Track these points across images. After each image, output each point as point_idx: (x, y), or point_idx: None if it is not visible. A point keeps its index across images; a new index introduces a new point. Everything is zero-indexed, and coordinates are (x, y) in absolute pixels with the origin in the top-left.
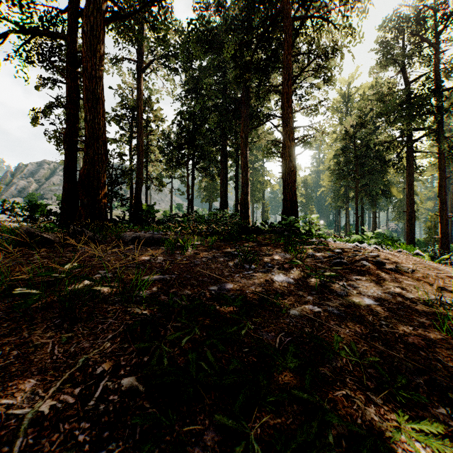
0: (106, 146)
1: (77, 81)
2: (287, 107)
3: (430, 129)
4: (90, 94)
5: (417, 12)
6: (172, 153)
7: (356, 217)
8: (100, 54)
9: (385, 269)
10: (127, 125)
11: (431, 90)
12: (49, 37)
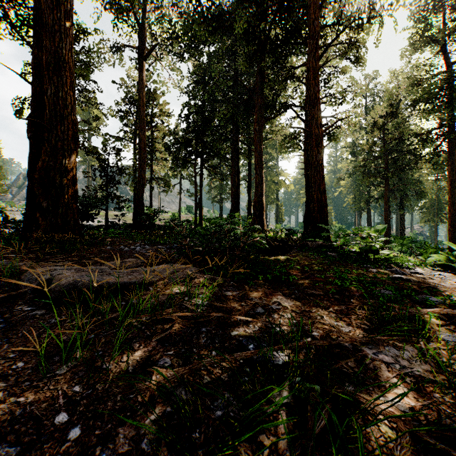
0: (76, 130)
1: None
2: (314, 85)
3: None
4: (52, 58)
5: None
6: (178, 150)
7: (385, 220)
8: (67, 5)
9: None
10: (129, 121)
11: None
12: None
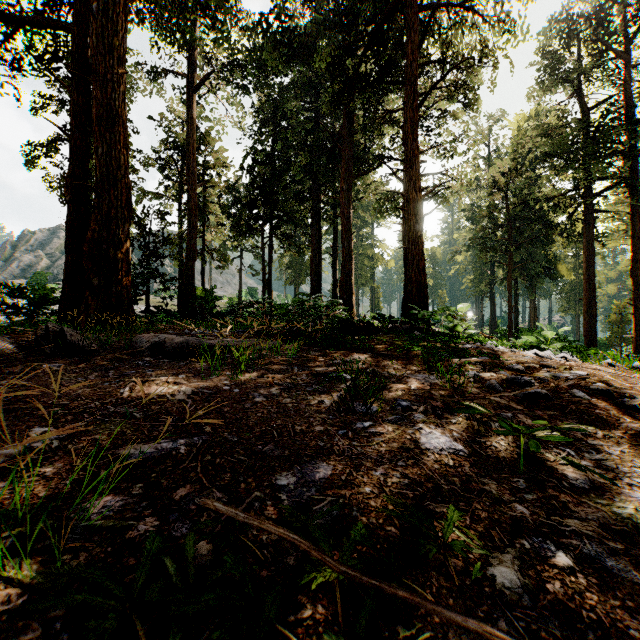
0: (130, 195)
1: (87, 96)
2: (412, 141)
3: (619, 178)
4: (104, 112)
5: (600, 6)
6: (240, 213)
7: (509, 307)
8: (120, 49)
9: (619, 406)
10: (174, 172)
11: (621, 120)
12: (42, 25)
